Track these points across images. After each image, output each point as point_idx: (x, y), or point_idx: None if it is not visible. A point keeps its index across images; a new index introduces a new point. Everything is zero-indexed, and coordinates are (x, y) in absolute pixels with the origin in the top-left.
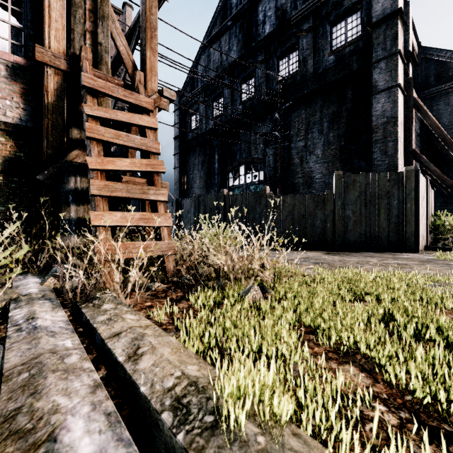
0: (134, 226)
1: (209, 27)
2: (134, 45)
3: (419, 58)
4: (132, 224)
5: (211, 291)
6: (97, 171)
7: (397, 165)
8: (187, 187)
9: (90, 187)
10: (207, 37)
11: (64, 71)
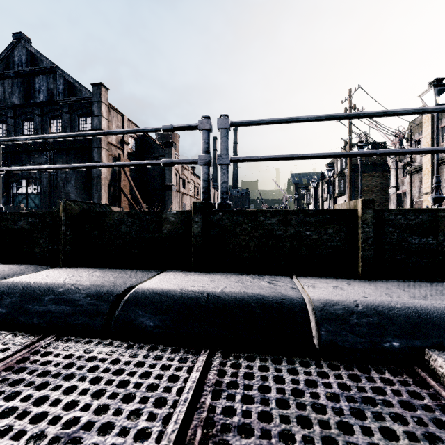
0: None
1: None
2: None
3: (142, 137)
4: None
5: None
6: None
7: (101, 197)
8: None
9: None
10: None
11: None
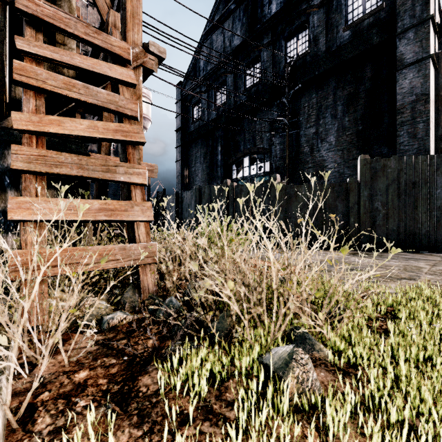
0: (88, 220)
1: (212, 13)
2: (118, 0)
3: None
4: (85, 217)
5: (208, 343)
6: (30, 135)
7: (429, 150)
8: (189, 180)
9: (12, 157)
10: (210, 24)
11: (2, 0)
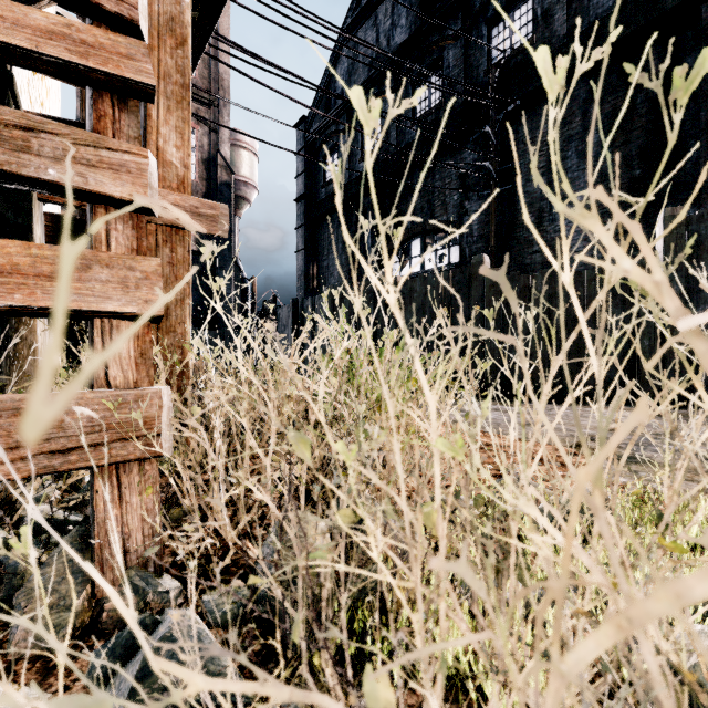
0: None
1: None
2: None
3: None
4: None
5: None
6: None
7: None
8: (318, 283)
9: None
10: (353, 13)
11: None
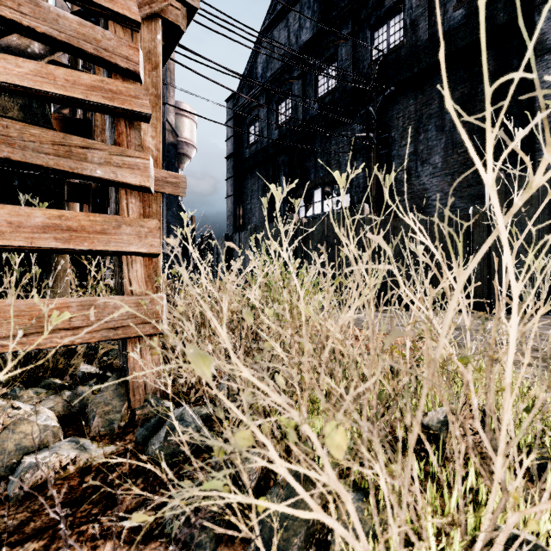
0: (16, 247)
1: (273, 2)
2: None
3: None
4: (8, 240)
5: None
6: None
7: None
8: (243, 221)
9: None
10: (270, 17)
11: None
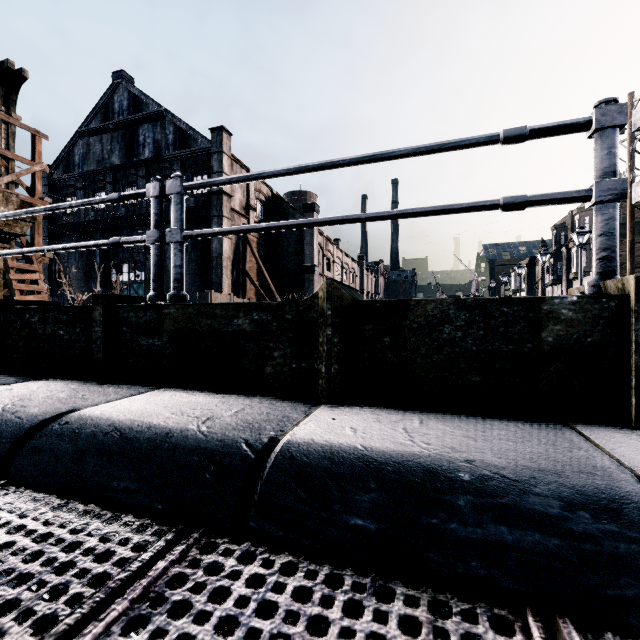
0: None
1: (89, 117)
2: None
3: (272, 200)
4: None
5: None
6: None
7: (222, 284)
8: (59, 276)
9: None
10: (87, 125)
11: None
